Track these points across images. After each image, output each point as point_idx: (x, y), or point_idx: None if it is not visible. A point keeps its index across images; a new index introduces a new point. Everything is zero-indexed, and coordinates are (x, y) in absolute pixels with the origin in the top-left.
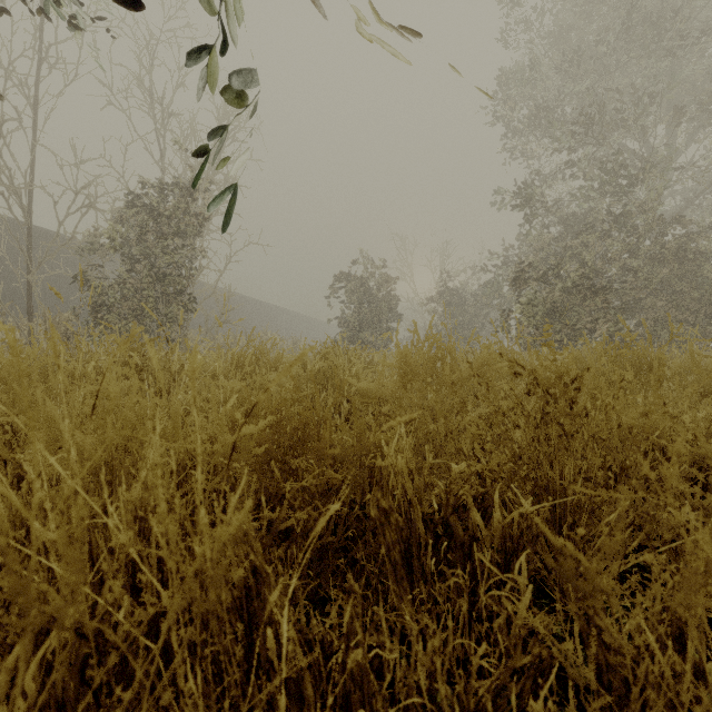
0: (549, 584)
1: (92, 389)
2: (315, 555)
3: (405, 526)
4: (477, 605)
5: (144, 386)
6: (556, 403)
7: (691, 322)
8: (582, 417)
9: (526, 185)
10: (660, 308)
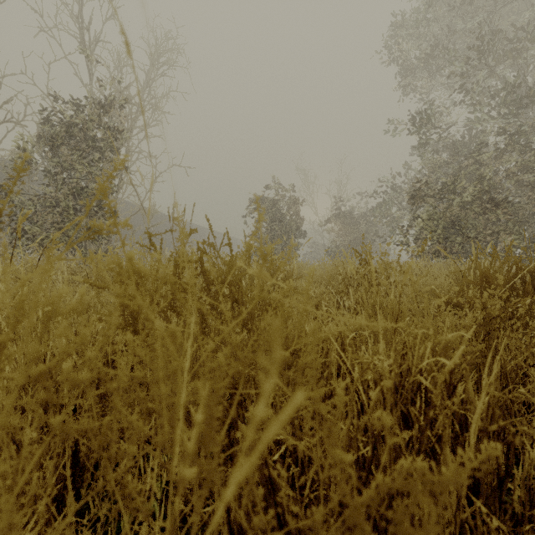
0: None
1: None
2: None
3: None
4: None
5: None
6: None
7: None
8: None
9: (424, 110)
10: None
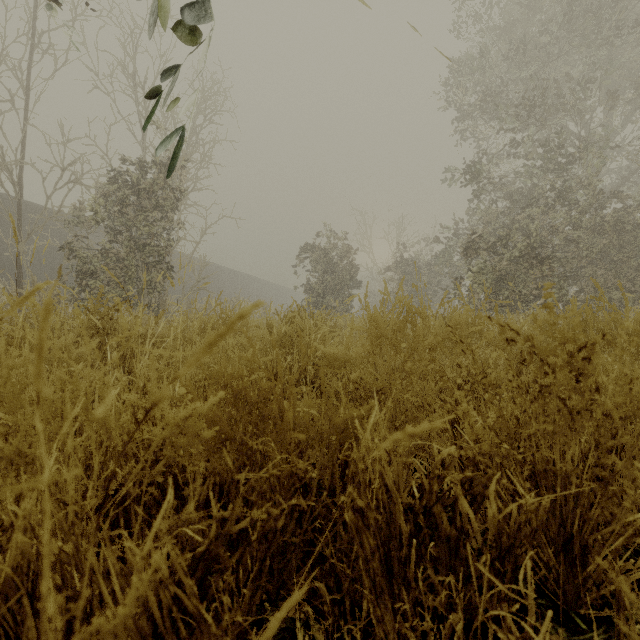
0: (549, 585)
1: (2, 360)
2: (277, 548)
3: (384, 523)
4: (475, 626)
5: (65, 356)
6: (554, 373)
7: (628, 288)
8: (593, 392)
9: (477, 163)
10: (600, 276)
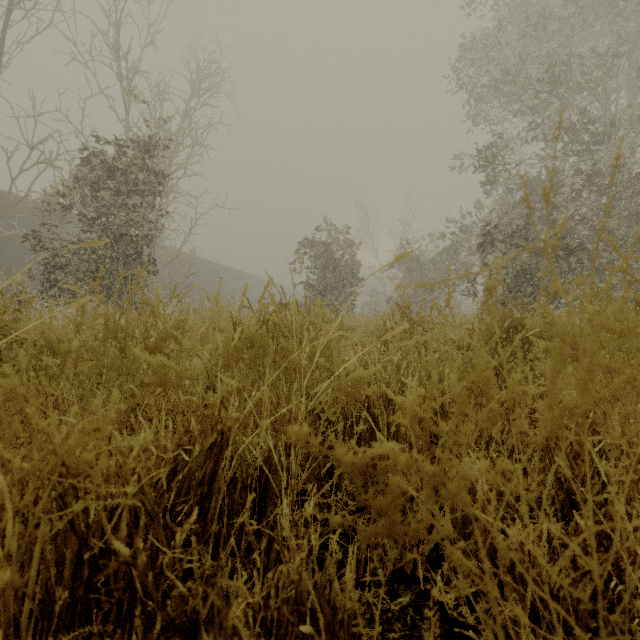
0: None
1: None
2: None
3: None
4: None
5: None
6: None
7: None
8: None
9: (493, 146)
10: (634, 270)
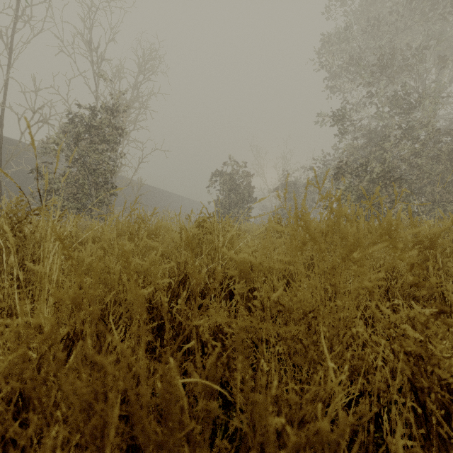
0: None
1: None
2: None
3: None
4: None
5: None
6: None
7: None
8: None
9: (343, 109)
10: (436, 193)
